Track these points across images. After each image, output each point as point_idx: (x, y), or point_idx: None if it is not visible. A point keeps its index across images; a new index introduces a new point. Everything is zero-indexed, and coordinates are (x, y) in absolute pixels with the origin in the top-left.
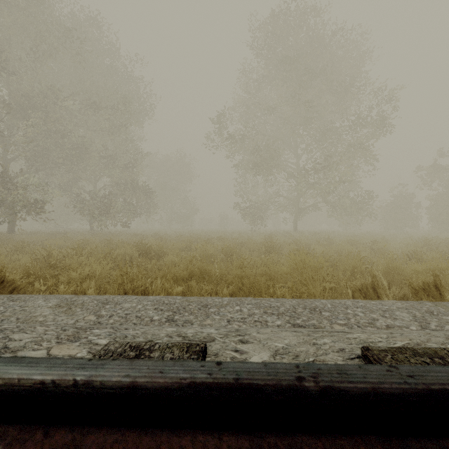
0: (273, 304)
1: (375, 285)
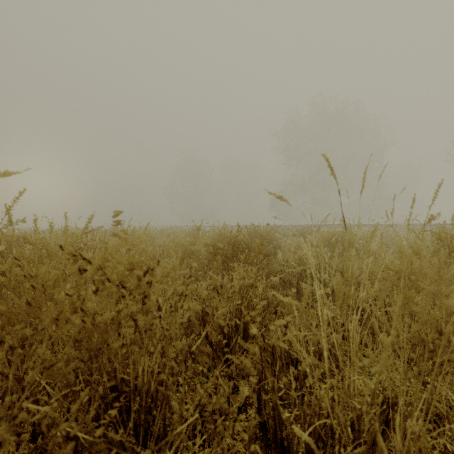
0: None
1: None
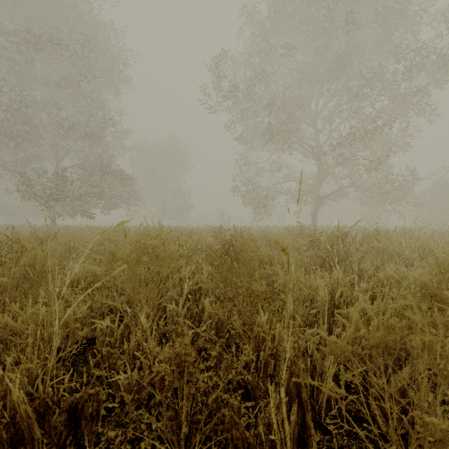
0: None
1: None
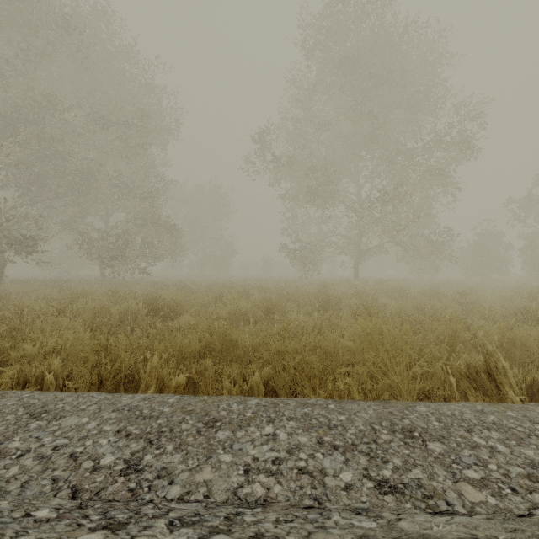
0: (333, 417)
1: (492, 369)
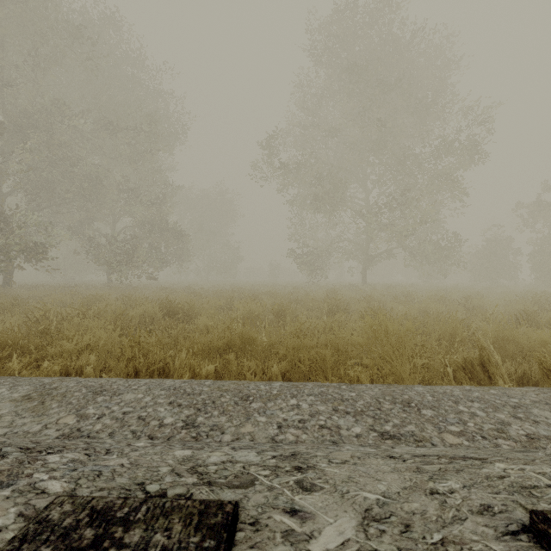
0: (345, 394)
1: (485, 362)
